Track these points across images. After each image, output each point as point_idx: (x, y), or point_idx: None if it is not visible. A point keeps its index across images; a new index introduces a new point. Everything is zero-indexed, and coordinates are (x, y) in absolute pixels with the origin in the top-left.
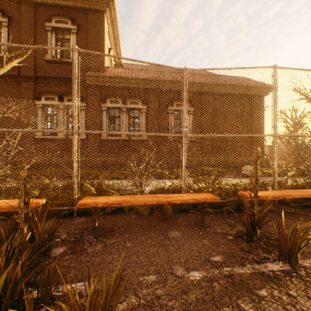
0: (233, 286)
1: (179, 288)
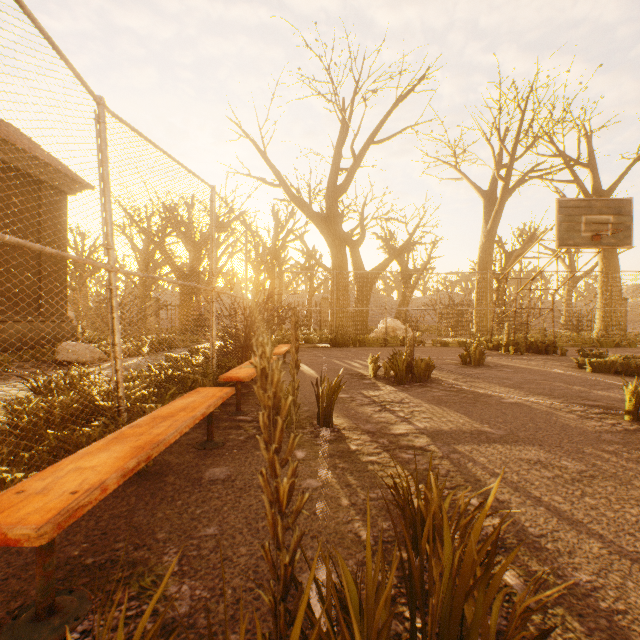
0: (345, 457)
1: (343, 487)
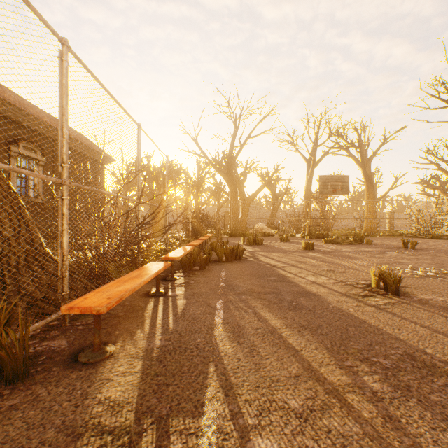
0: None
1: None
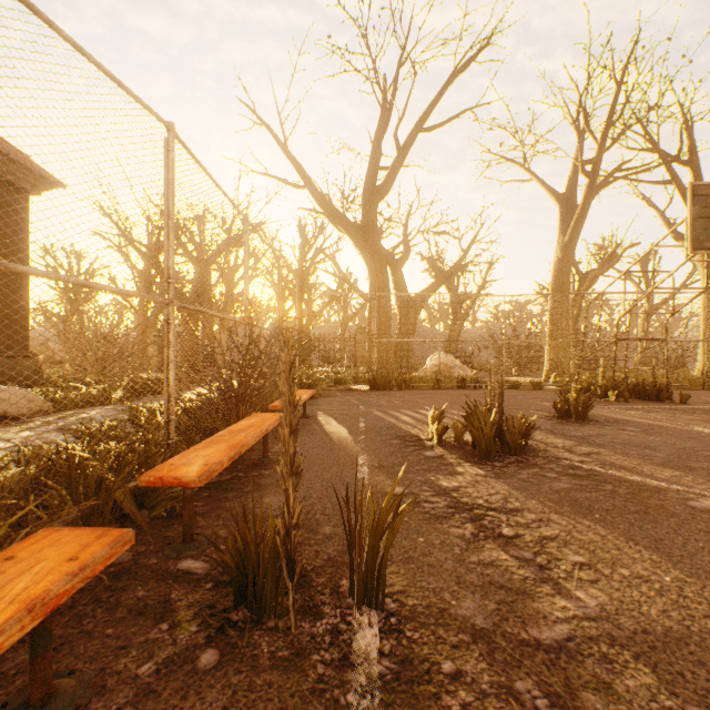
0: None
1: None
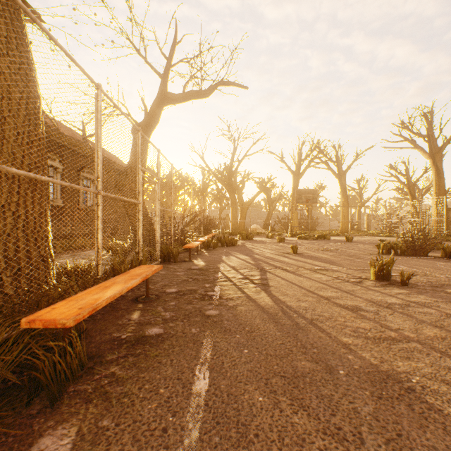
0: None
1: None
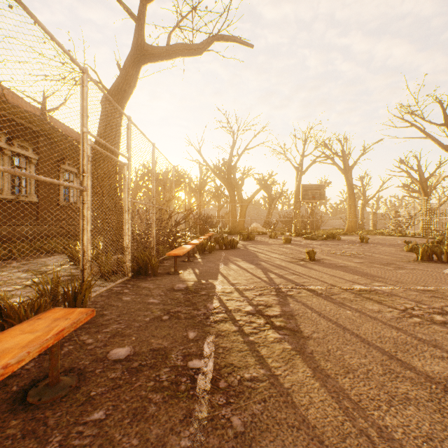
0: None
1: None
